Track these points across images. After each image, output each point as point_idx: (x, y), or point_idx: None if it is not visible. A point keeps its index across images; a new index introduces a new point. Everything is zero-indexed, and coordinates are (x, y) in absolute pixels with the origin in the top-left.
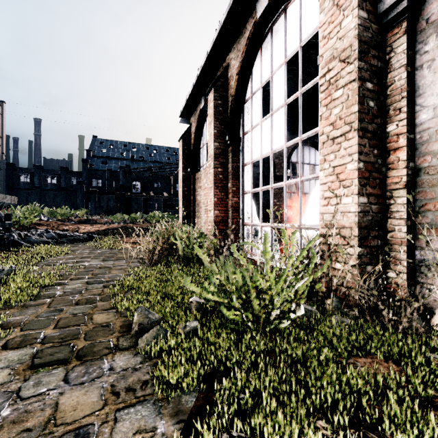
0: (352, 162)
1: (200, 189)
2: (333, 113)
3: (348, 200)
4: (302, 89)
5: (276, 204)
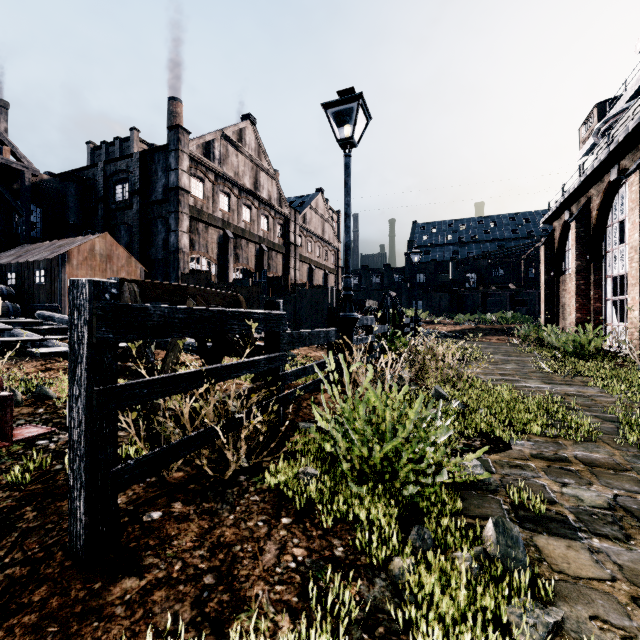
0: (637, 296)
1: (564, 292)
2: (632, 273)
3: (636, 312)
4: None
5: None
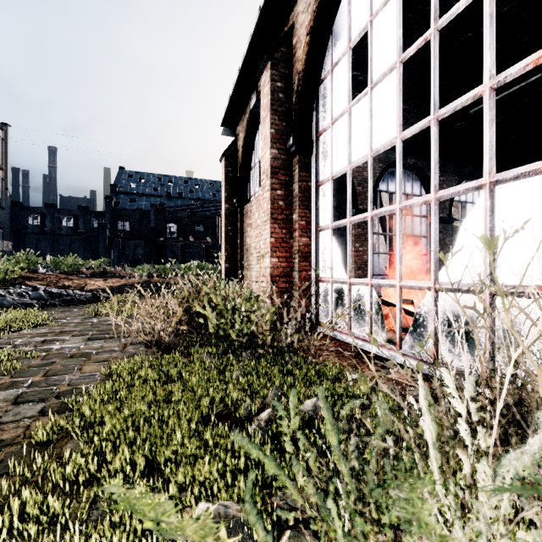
0: None
1: (250, 227)
2: None
3: None
4: (438, 21)
5: (358, 250)
